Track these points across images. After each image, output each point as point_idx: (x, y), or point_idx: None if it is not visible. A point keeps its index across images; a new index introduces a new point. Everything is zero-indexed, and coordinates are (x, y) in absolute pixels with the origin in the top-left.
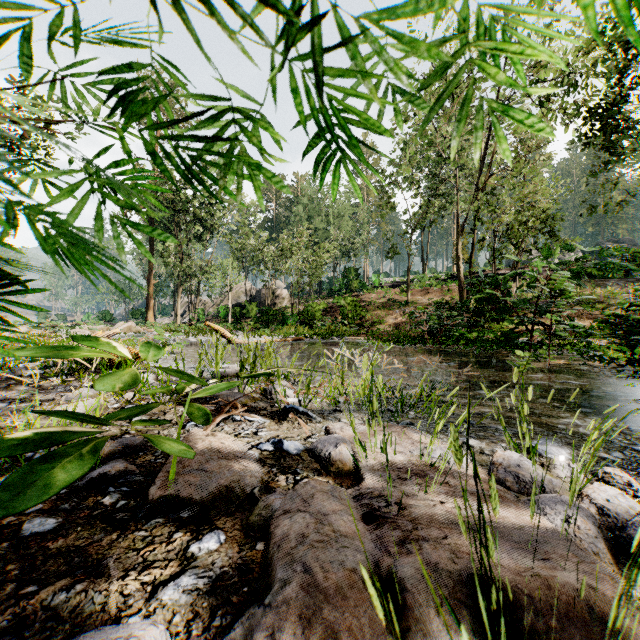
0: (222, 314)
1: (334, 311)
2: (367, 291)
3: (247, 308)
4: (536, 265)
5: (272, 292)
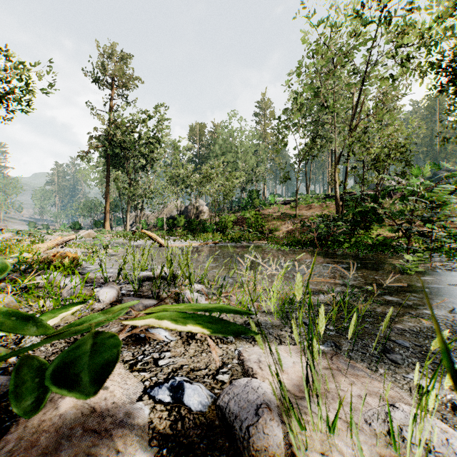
0: (159, 224)
1: (241, 222)
2: (265, 207)
3: (177, 220)
4: (412, 182)
5: (196, 208)
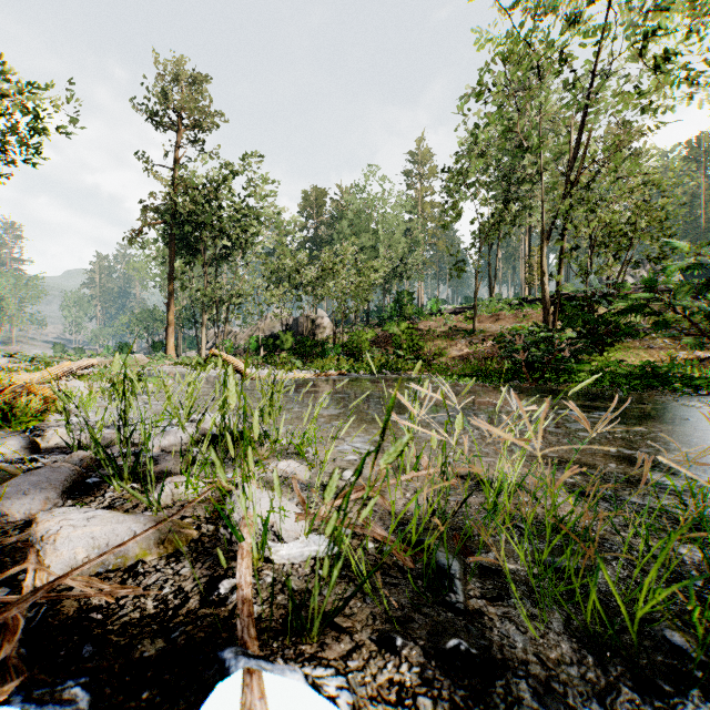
0: (253, 346)
1: (384, 342)
2: (424, 318)
3: (281, 338)
4: None
5: (311, 320)
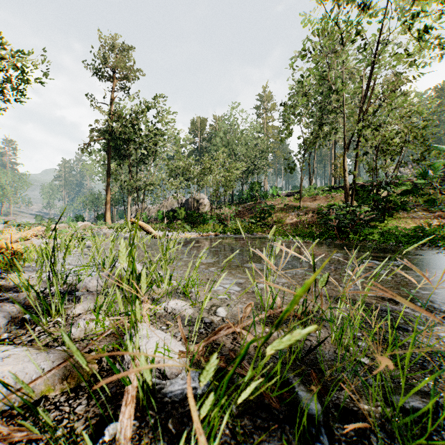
0: (160, 217)
1: (243, 214)
2: (268, 199)
3: (177, 212)
4: None
5: (197, 200)
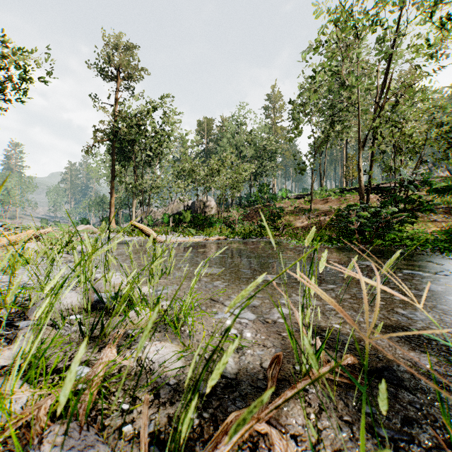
0: (165, 220)
1: (251, 217)
2: (277, 201)
3: (183, 215)
4: None
5: (203, 203)
